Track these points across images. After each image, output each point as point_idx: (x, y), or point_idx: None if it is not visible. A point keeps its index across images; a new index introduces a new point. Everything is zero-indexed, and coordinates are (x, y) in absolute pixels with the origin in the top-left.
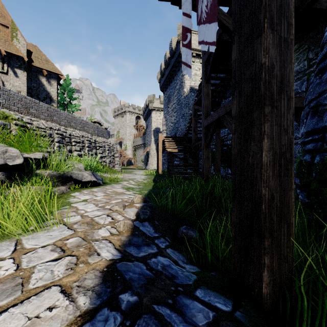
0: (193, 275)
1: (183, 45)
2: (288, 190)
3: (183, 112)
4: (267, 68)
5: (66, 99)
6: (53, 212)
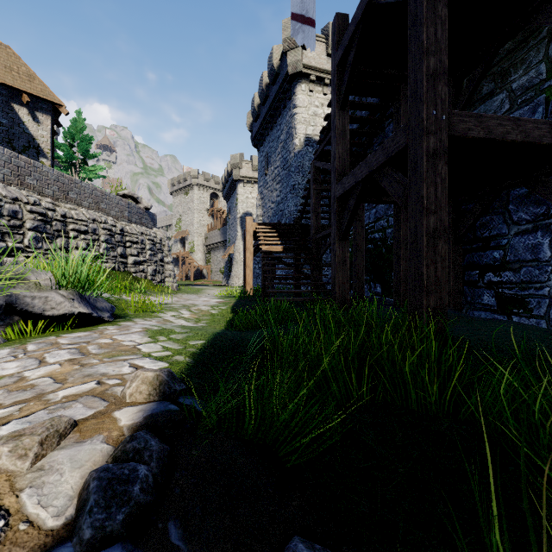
0: None
1: None
2: None
3: (293, 182)
4: None
5: (76, 156)
6: None
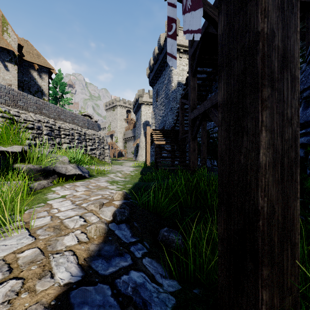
0: (171, 297)
1: (168, 36)
2: (292, 199)
3: (171, 106)
4: (266, 37)
5: (58, 93)
6: (23, 212)
